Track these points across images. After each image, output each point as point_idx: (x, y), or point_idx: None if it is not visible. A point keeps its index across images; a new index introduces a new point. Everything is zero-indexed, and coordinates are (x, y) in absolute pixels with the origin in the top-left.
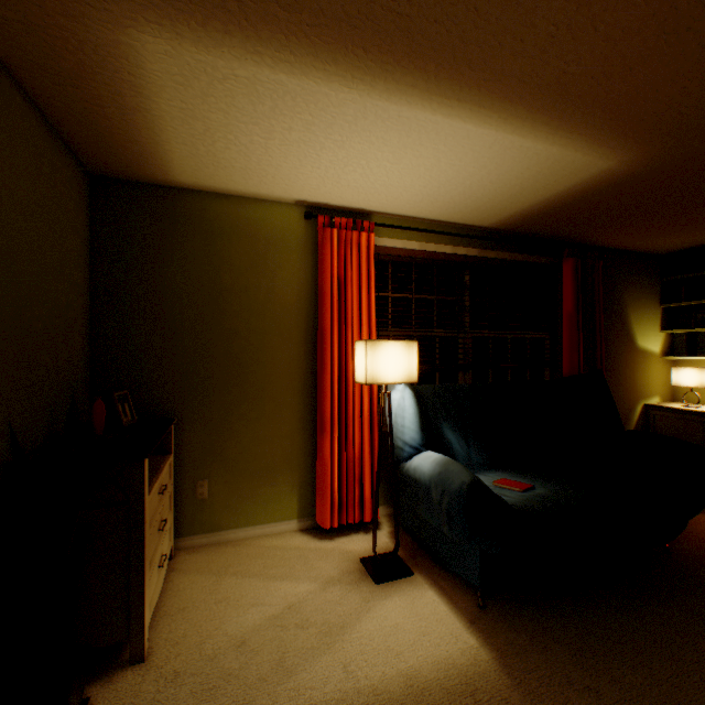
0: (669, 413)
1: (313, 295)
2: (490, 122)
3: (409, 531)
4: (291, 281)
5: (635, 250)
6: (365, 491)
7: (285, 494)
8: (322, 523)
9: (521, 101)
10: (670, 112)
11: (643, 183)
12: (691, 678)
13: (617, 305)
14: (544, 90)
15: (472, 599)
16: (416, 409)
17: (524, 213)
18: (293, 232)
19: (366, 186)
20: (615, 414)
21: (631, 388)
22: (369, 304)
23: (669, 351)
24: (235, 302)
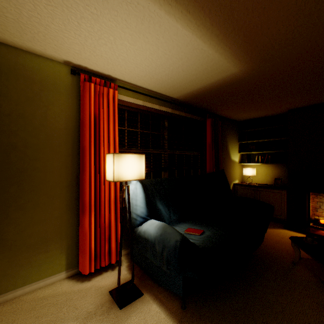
0: (242, 187)
1: (77, 125)
2: (190, 26)
3: (138, 263)
4: (60, 114)
5: (230, 118)
6: (112, 245)
7: (56, 256)
8: (83, 271)
9: (209, 14)
10: (268, 44)
11: (245, 84)
12: (283, 322)
13: (225, 141)
14: (222, 10)
15: (178, 304)
16: (144, 194)
17: (194, 92)
18: (62, 82)
19: (113, 58)
20: (230, 189)
21: (229, 176)
22: (114, 132)
23: (241, 161)
24: (12, 124)
